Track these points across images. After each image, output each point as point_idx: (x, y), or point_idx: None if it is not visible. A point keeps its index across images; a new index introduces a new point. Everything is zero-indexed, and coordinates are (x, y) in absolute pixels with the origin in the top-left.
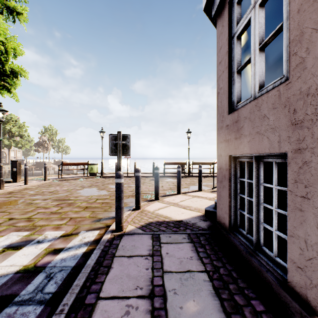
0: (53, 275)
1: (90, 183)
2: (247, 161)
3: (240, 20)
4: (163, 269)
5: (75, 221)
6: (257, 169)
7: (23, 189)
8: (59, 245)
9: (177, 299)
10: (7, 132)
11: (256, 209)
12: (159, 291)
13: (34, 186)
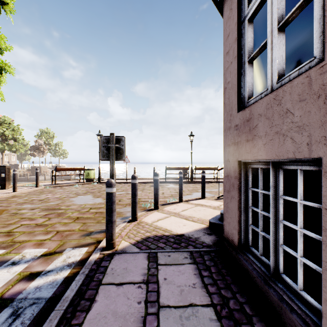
0: (21, 311)
1: (86, 190)
2: (261, 167)
3: None
4: (159, 302)
5: (62, 235)
6: (275, 178)
7: (11, 197)
8: (38, 267)
9: None
10: None
11: (273, 228)
12: None
13: (23, 193)
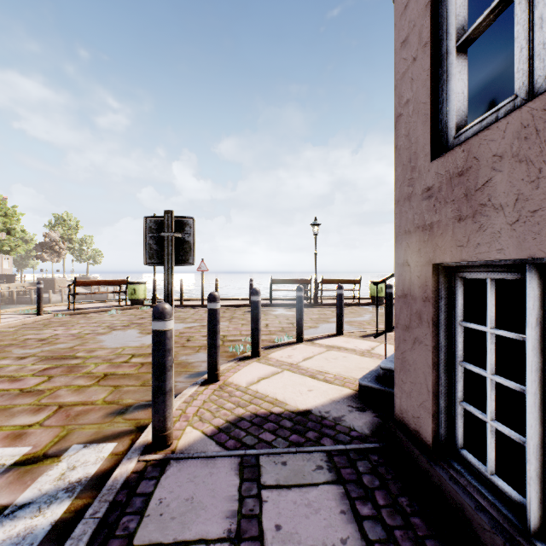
0: None
1: (129, 320)
2: (491, 278)
3: None
4: None
5: (68, 414)
6: (539, 301)
7: None
8: None
9: None
10: None
11: (535, 420)
12: None
13: (13, 326)
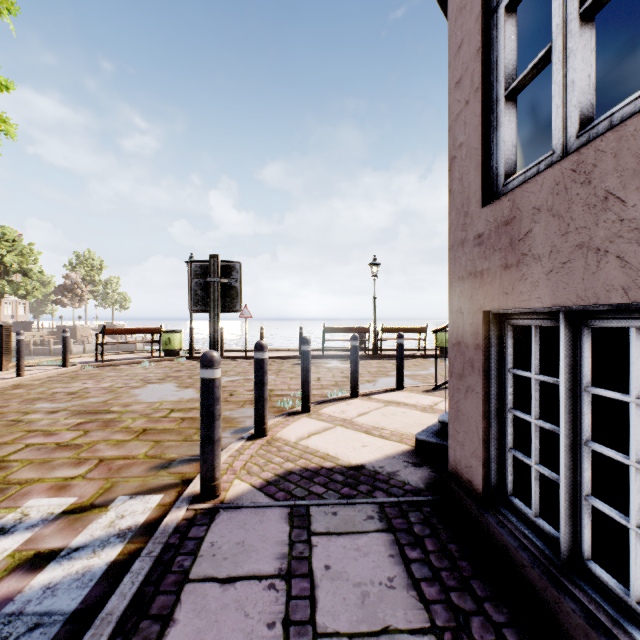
0: None
1: (164, 372)
2: (536, 325)
3: None
4: (316, 623)
5: (110, 468)
6: (572, 347)
7: (11, 387)
8: (53, 540)
9: None
10: None
11: (568, 458)
12: None
13: (37, 379)
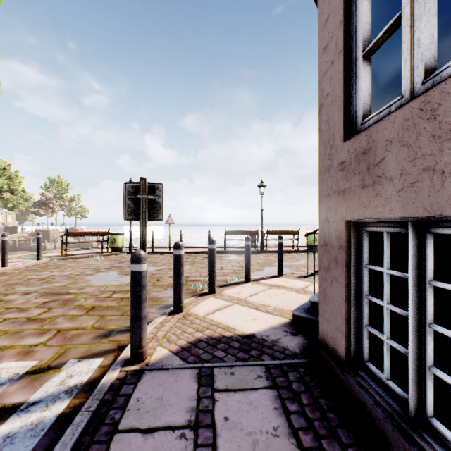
0: None
1: (110, 264)
2: (387, 231)
3: None
4: None
5: (65, 337)
6: (418, 249)
7: None
8: (16, 396)
9: None
10: None
11: (415, 337)
12: None
13: (18, 268)
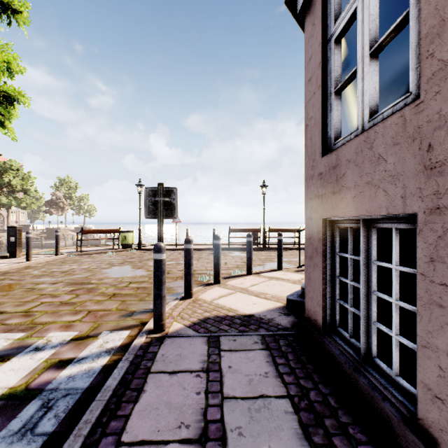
0: (53, 402)
1: (122, 259)
2: (350, 227)
3: (340, 14)
4: (223, 392)
5: (96, 316)
6: (367, 239)
7: (24, 268)
8: (68, 353)
9: (243, 445)
10: (5, 186)
11: (365, 301)
12: (215, 432)
13: (40, 263)
